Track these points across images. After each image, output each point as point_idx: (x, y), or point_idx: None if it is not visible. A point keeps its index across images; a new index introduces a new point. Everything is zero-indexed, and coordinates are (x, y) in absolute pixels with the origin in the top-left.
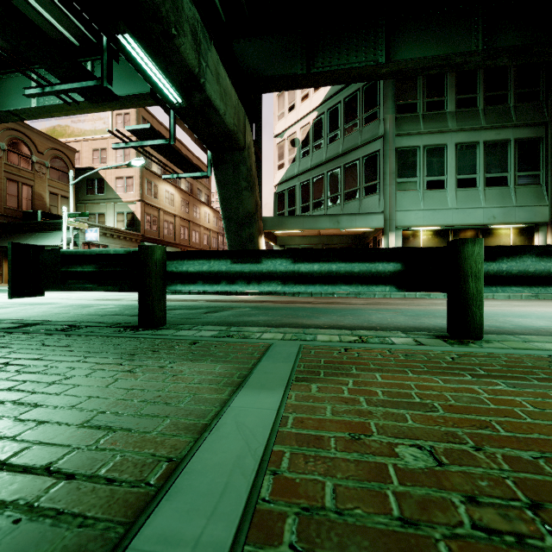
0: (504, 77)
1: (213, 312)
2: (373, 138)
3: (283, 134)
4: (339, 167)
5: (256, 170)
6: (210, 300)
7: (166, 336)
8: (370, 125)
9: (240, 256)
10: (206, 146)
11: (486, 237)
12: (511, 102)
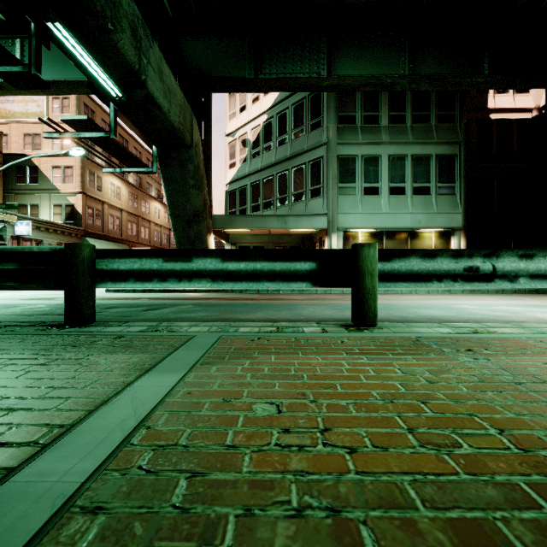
0: (428, 99)
1: (153, 310)
2: (317, 144)
3: (234, 133)
4: (287, 170)
5: (205, 168)
6: (154, 298)
7: (91, 333)
8: (315, 132)
9: (171, 255)
10: (151, 141)
11: (414, 239)
12: (433, 122)
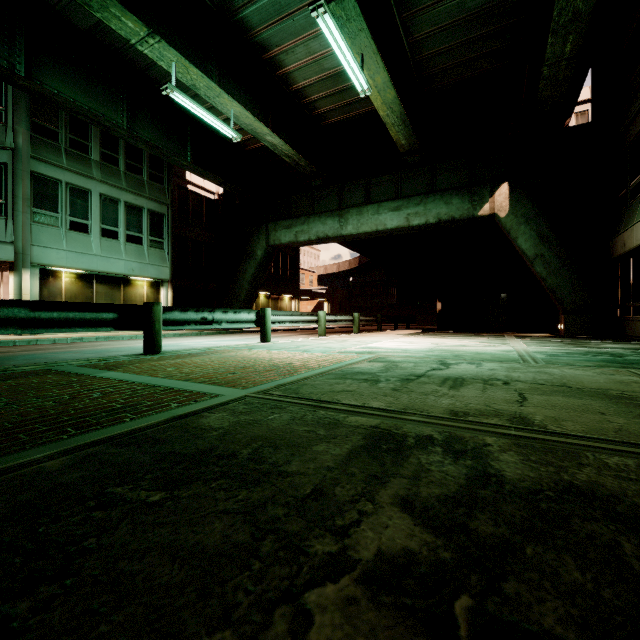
0: (141, 153)
1: None
2: None
3: None
4: None
5: None
6: None
7: None
8: None
9: None
10: None
11: (127, 286)
12: (146, 177)
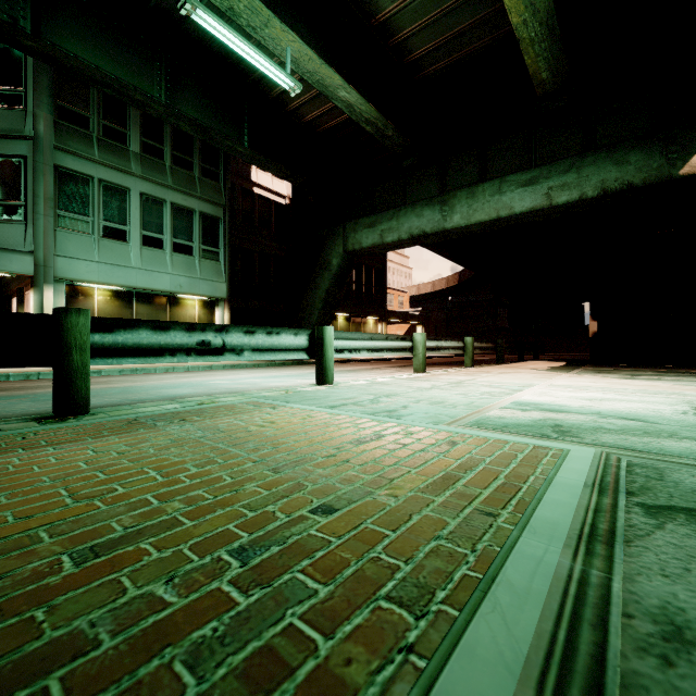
0: (191, 144)
1: None
2: (13, 133)
3: None
4: None
5: None
6: None
7: None
8: (8, 110)
9: None
10: None
11: (174, 306)
12: (197, 172)
